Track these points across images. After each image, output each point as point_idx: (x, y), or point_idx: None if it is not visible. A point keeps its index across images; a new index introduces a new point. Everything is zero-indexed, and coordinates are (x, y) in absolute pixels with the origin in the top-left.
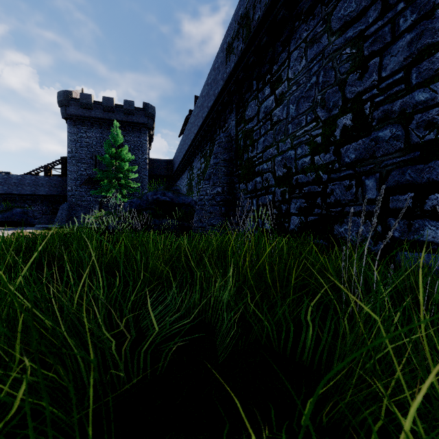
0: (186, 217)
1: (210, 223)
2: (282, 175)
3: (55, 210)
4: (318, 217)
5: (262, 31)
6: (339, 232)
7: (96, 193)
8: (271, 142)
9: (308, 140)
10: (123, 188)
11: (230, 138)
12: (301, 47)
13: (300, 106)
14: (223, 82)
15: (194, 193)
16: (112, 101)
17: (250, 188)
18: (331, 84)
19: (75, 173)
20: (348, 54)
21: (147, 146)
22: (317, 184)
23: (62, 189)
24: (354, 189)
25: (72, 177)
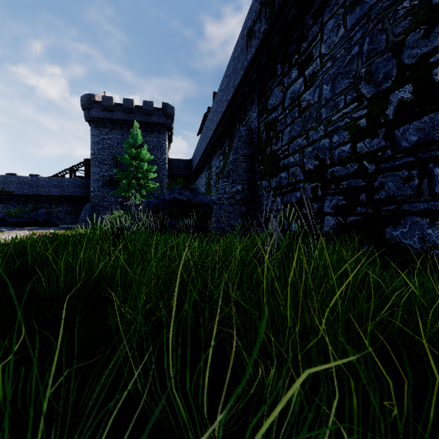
0: (204, 217)
1: (229, 224)
2: (314, 169)
3: (79, 211)
4: (362, 218)
5: (289, 4)
6: (392, 236)
7: (116, 194)
8: (300, 131)
9: (347, 125)
10: (142, 188)
11: (250, 132)
12: (338, 14)
13: (337, 85)
14: (243, 71)
15: (212, 192)
16: (132, 102)
17: (274, 185)
18: (381, 51)
19: (97, 174)
20: (406, 8)
21: (166, 146)
22: (360, 176)
23: (86, 190)
24: (416, 181)
25: (94, 178)
